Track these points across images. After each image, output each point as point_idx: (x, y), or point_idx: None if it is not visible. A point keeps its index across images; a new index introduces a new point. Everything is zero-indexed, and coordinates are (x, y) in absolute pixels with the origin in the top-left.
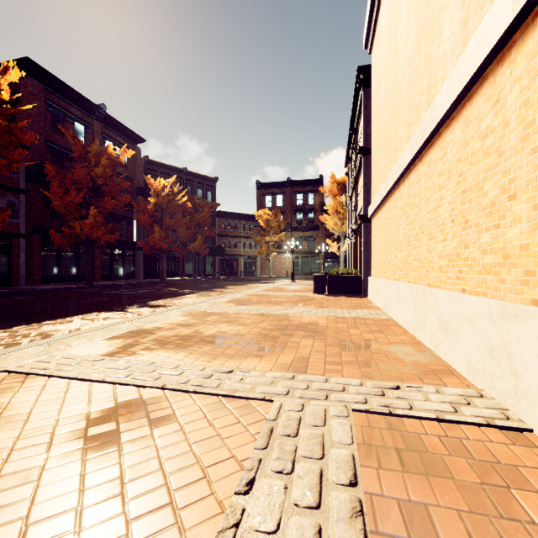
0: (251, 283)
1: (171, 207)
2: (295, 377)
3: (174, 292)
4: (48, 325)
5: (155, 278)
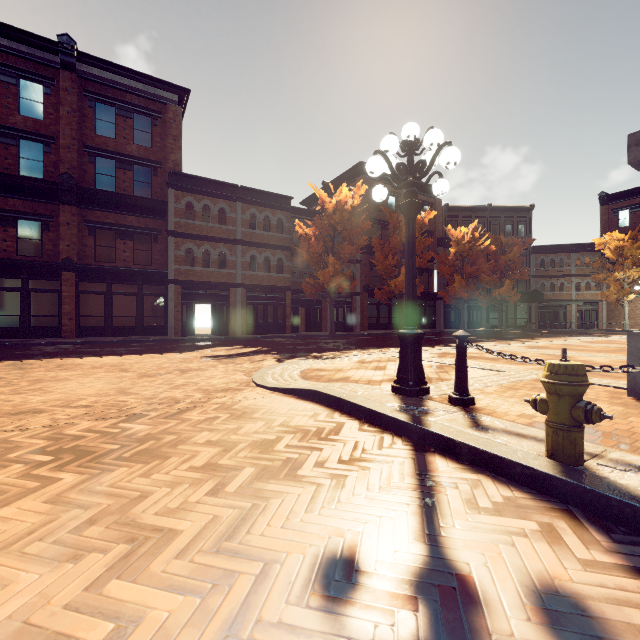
0: (577, 336)
1: (472, 253)
2: (528, 370)
3: (473, 340)
4: (393, 349)
5: (456, 328)
